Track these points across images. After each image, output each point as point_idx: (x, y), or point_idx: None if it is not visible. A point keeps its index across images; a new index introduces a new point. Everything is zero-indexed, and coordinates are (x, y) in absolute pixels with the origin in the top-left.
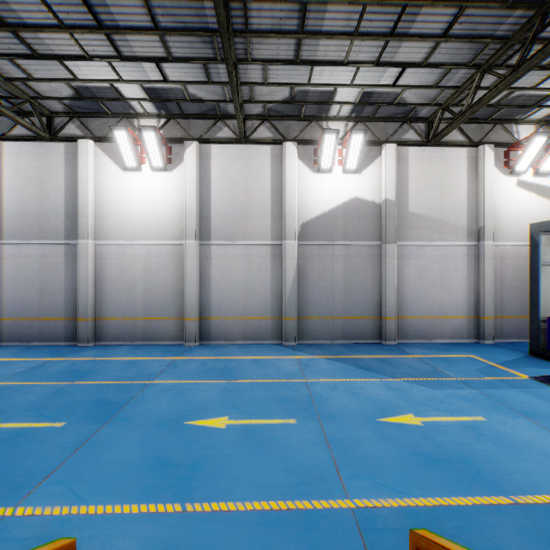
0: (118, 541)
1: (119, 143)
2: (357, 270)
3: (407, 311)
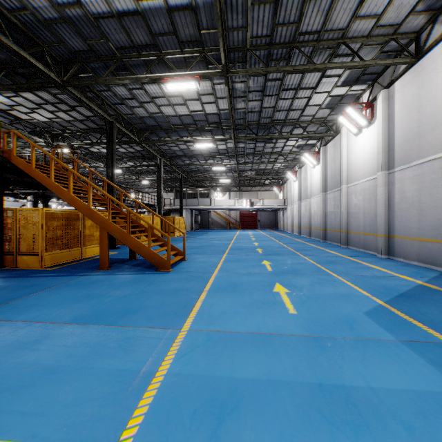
0: (214, 259)
1: (343, 123)
2: None
3: None
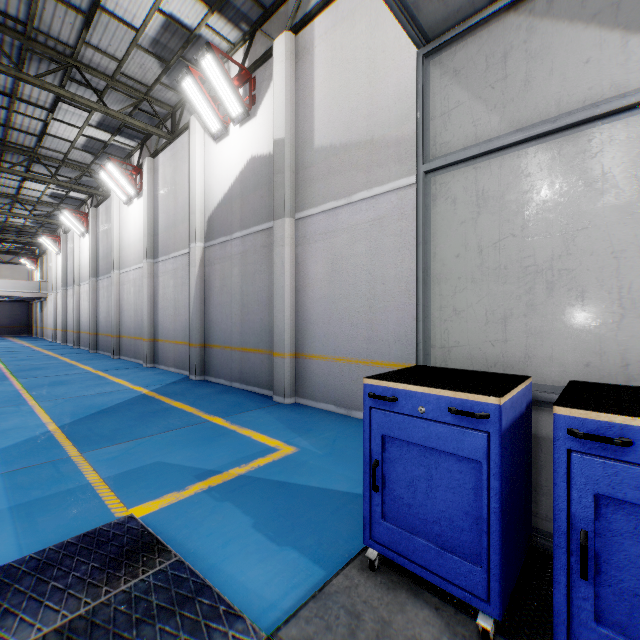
0: None
1: (108, 182)
2: (252, 273)
3: (313, 344)
